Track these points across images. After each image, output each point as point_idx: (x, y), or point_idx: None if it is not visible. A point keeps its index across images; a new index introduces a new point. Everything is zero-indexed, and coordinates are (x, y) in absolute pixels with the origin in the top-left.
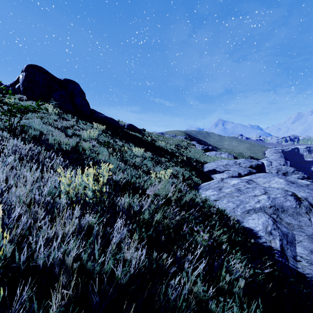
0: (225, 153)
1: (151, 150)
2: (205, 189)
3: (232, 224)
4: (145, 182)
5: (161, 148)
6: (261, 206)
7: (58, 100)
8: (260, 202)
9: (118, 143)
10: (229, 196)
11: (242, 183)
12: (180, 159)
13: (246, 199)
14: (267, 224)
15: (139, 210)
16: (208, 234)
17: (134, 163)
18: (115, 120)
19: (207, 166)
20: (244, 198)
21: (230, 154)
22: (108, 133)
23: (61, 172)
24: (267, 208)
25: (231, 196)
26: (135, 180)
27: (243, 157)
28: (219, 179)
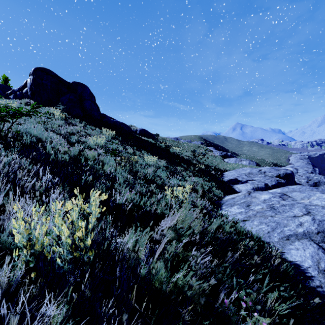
0: (246, 160)
1: (165, 157)
2: (229, 205)
3: (281, 269)
4: (158, 202)
5: (176, 155)
6: (305, 231)
7: (66, 104)
8: (303, 226)
9: (128, 150)
10: (261, 216)
11: (275, 199)
12: (198, 167)
13: (284, 220)
14: (318, 258)
15: (149, 255)
16: (269, 320)
17: (146, 175)
18: (126, 125)
19: (227, 175)
20: (280, 219)
21: (251, 161)
22: (118, 139)
23: (18, 210)
24: (313, 233)
25: (263, 215)
26: (145, 200)
27: (265, 163)
28: (246, 193)
